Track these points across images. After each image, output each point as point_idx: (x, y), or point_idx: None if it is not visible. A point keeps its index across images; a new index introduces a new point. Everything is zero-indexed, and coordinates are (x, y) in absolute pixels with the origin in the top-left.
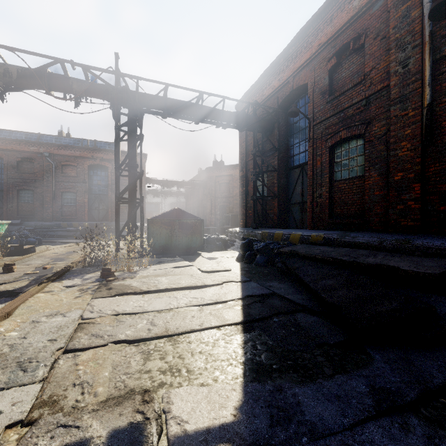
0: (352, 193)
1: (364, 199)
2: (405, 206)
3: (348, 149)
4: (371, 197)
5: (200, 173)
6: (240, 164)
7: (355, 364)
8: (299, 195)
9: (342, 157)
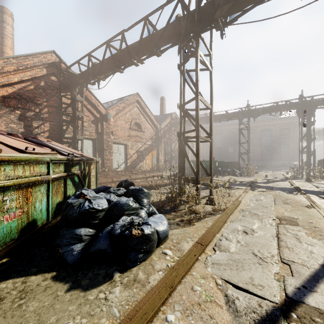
0: None
1: None
2: None
3: None
4: None
5: None
6: None
7: None
8: None
9: None
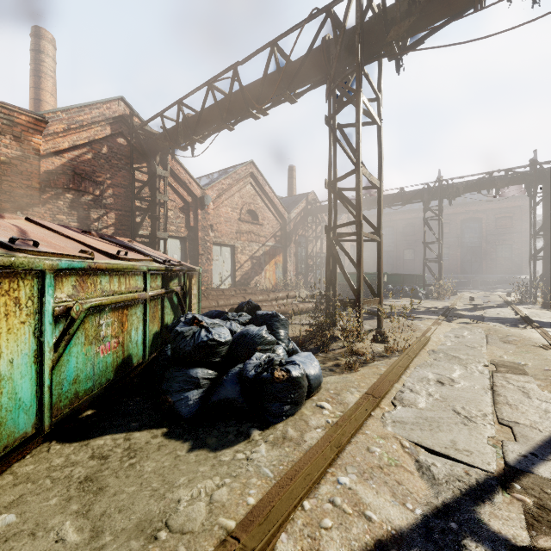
0: None
1: None
2: None
3: None
4: None
5: None
6: None
7: None
8: None
9: None
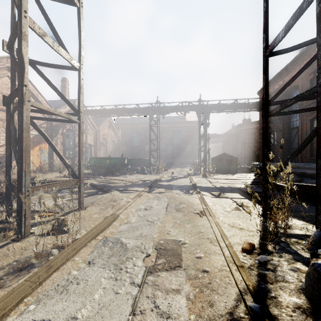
0: None
1: None
2: None
3: None
4: None
5: (233, 128)
6: (260, 126)
7: None
8: (296, 144)
9: None
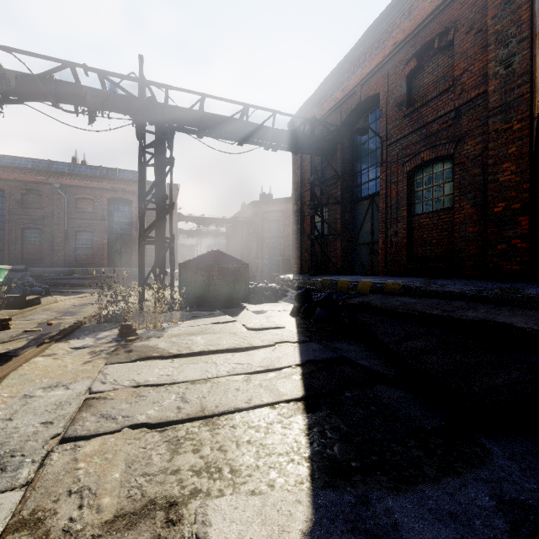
0: (437, 230)
1: (453, 237)
2: (509, 245)
3: (432, 174)
4: (462, 235)
5: (244, 209)
6: (294, 195)
7: (467, 462)
8: (368, 233)
9: (424, 185)
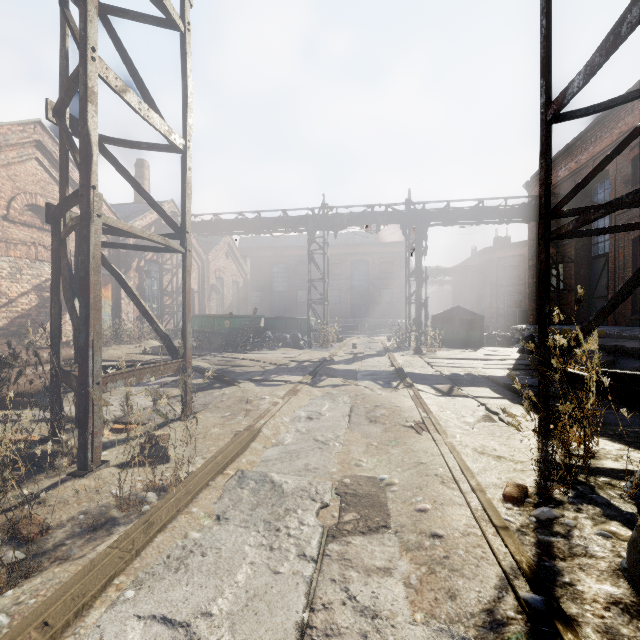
0: None
1: None
2: None
3: None
4: None
5: (474, 255)
6: (529, 251)
7: None
8: (604, 288)
9: None
